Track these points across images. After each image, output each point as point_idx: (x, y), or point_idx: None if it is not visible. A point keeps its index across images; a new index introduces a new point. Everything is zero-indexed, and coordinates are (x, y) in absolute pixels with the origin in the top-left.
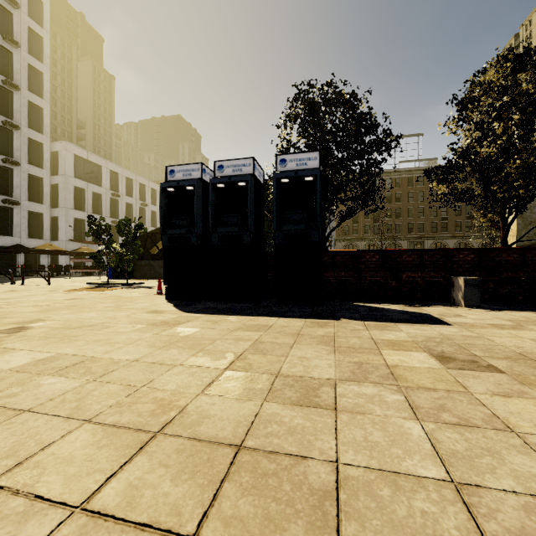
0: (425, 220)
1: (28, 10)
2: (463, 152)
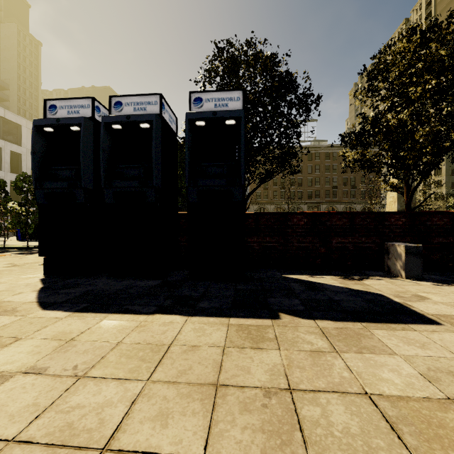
0: (320, 188)
1: None
2: (373, 120)
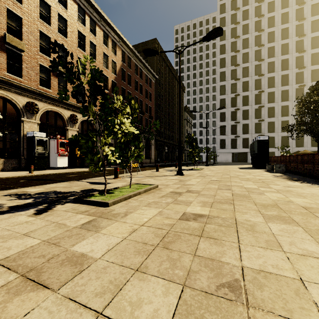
0: None
1: (311, 46)
2: None
